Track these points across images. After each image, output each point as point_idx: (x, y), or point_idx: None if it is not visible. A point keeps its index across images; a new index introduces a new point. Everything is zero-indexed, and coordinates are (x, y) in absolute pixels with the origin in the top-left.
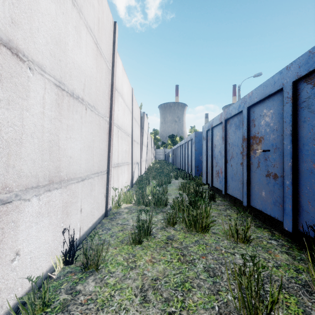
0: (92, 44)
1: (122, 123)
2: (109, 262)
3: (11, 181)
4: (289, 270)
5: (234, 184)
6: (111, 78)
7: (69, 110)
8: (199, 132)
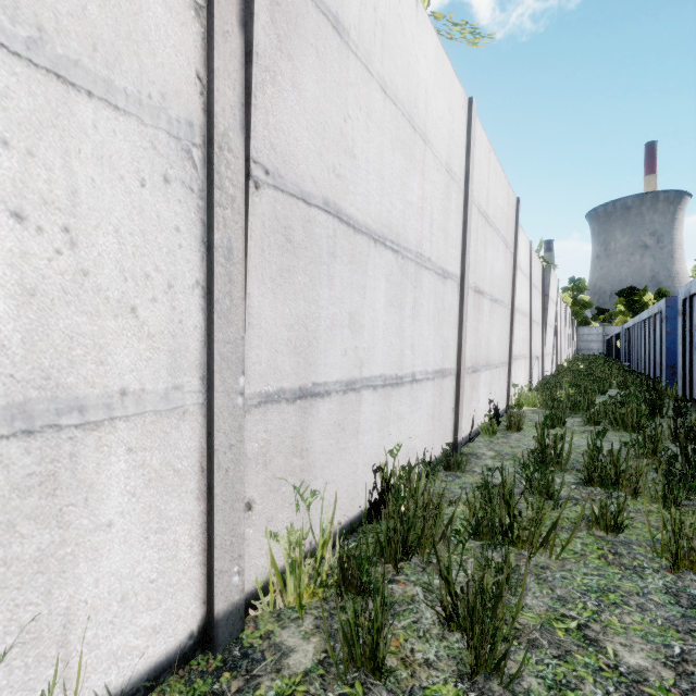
0: (503, 247)
1: (519, 301)
2: (525, 431)
3: (479, 360)
4: None
5: None
6: (513, 260)
7: (493, 312)
8: (676, 297)
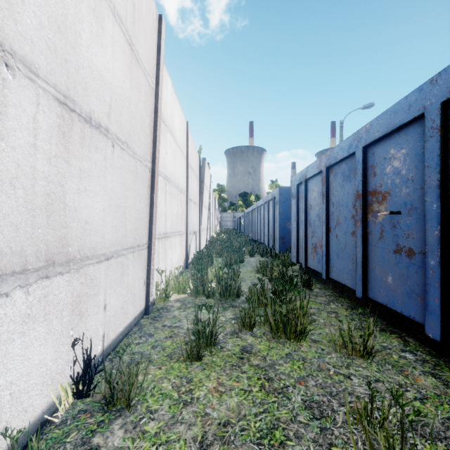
0: (124, 44)
1: (172, 172)
2: (148, 393)
3: None
4: (442, 405)
5: (341, 264)
6: (154, 101)
7: (83, 144)
8: (285, 187)
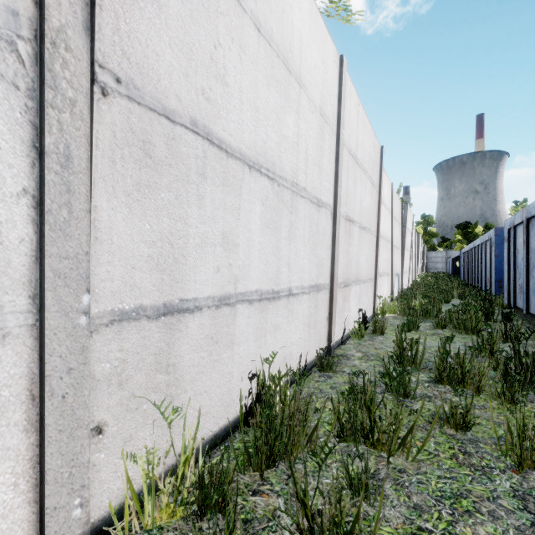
0: (370, 185)
1: (383, 230)
2: (387, 334)
3: (350, 277)
4: None
5: None
6: (378, 196)
7: (362, 238)
8: (502, 227)
